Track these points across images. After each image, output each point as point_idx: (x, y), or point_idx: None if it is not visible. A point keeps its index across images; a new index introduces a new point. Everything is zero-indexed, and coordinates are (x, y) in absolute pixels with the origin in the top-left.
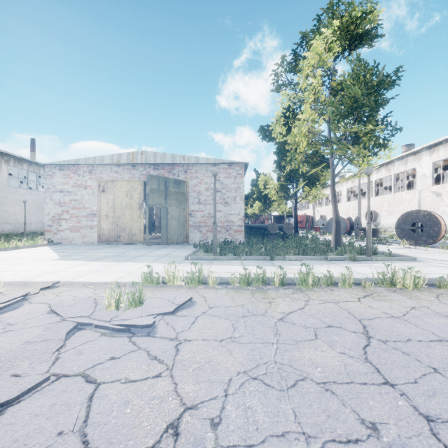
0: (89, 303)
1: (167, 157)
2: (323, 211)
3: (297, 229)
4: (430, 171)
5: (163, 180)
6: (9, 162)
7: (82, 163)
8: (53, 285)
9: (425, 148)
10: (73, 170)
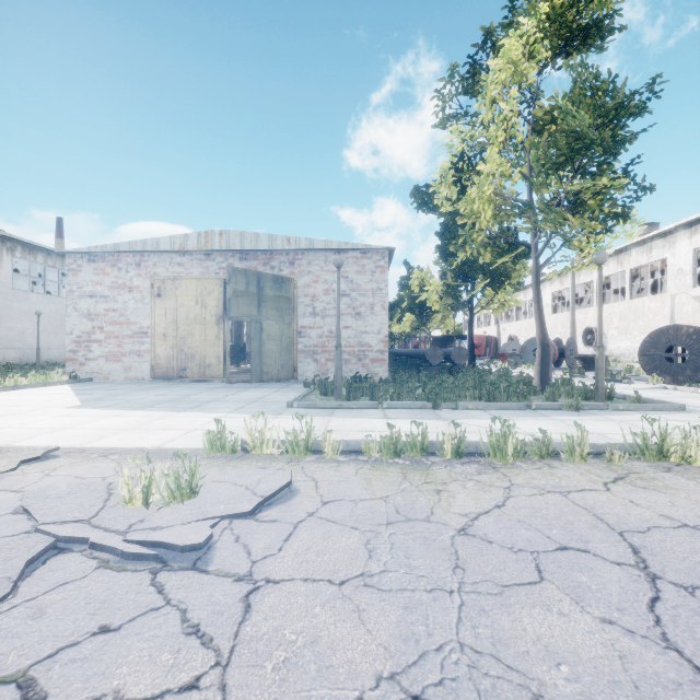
0: (98, 492)
1: (262, 239)
2: (512, 328)
3: (473, 358)
4: (691, 264)
5: (255, 277)
6: (14, 252)
7: (125, 250)
8: (48, 455)
9: (683, 226)
10: (110, 261)
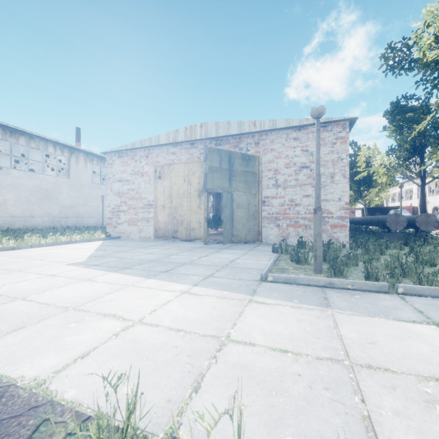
0: None
1: (232, 126)
2: (437, 201)
3: None
4: None
5: (226, 156)
6: (93, 161)
7: (139, 146)
8: None
9: None
10: (130, 156)
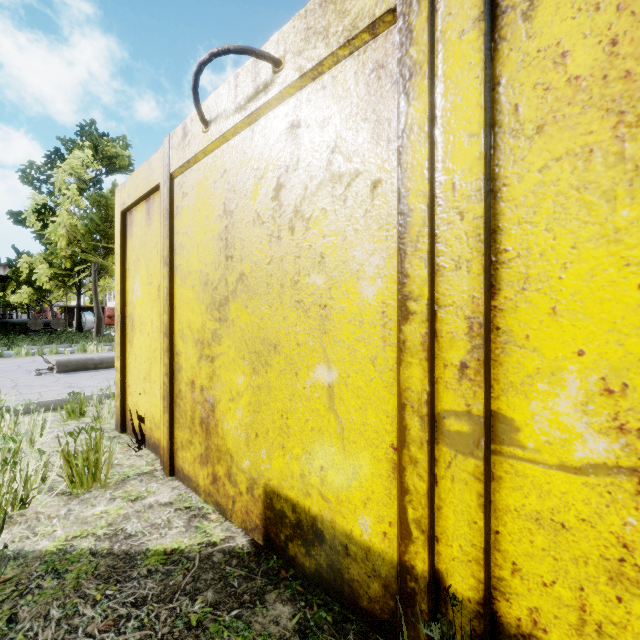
0: None
1: None
2: None
3: (80, 326)
4: None
5: None
6: None
7: None
8: None
9: None
10: None
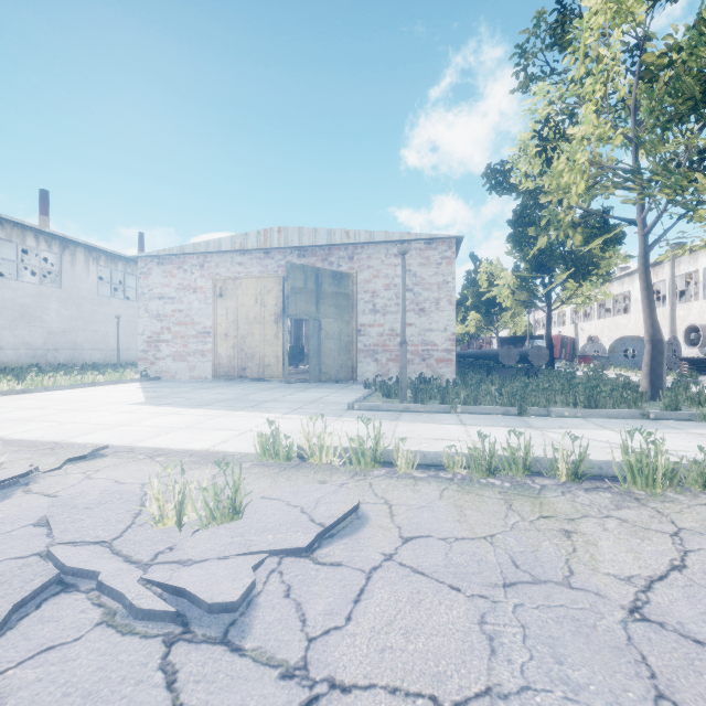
0: (130, 504)
1: (320, 234)
2: (592, 328)
3: (551, 359)
4: None
5: (313, 273)
6: (99, 261)
7: (190, 252)
8: (97, 453)
9: None
10: (176, 264)
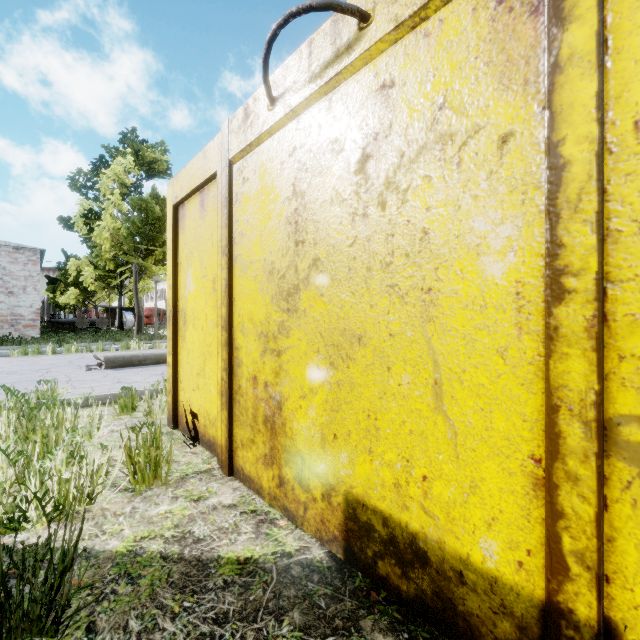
0: None
1: None
2: None
3: (122, 325)
4: None
5: None
6: None
7: None
8: None
9: None
10: None
